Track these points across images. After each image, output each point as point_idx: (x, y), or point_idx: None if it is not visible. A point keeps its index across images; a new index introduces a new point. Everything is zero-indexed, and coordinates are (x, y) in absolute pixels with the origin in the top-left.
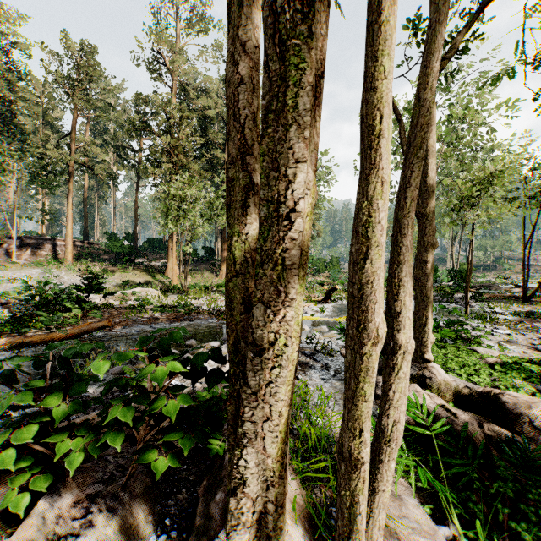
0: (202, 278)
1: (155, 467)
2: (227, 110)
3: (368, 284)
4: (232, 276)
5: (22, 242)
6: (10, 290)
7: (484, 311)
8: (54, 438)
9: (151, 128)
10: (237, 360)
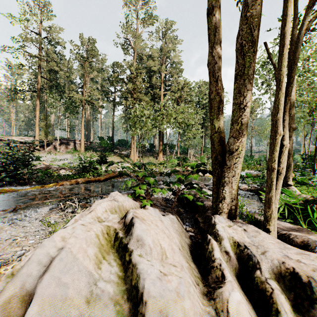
0: (148, 160)
1: (188, 198)
2: (209, 73)
3: (277, 120)
4: (214, 133)
5: (60, 141)
6: (59, 164)
7: None
8: (153, 188)
9: (123, 79)
10: (216, 163)
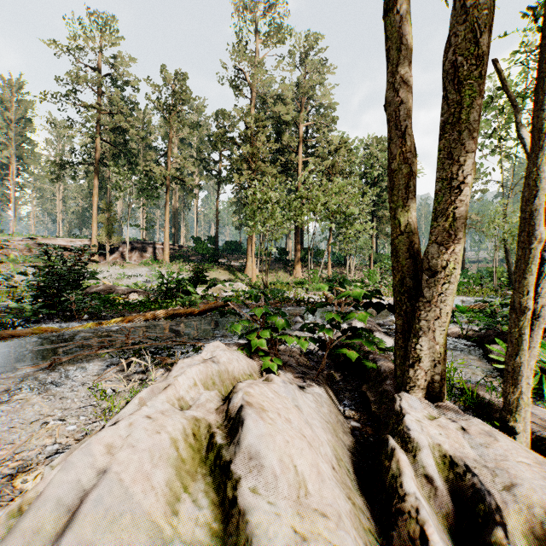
0: (277, 277)
1: (349, 355)
2: (388, 123)
3: (533, 211)
4: (398, 235)
5: (131, 246)
6: (129, 284)
7: None
8: (283, 336)
9: (234, 139)
10: (403, 291)
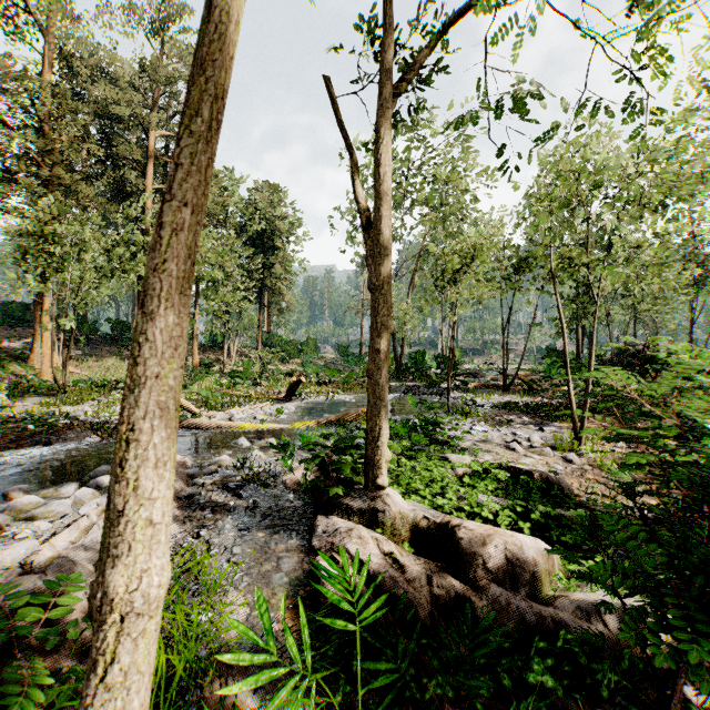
0: (103, 368)
1: None
2: None
3: None
4: None
5: None
6: None
7: (466, 404)
8: None
9: None
10: None
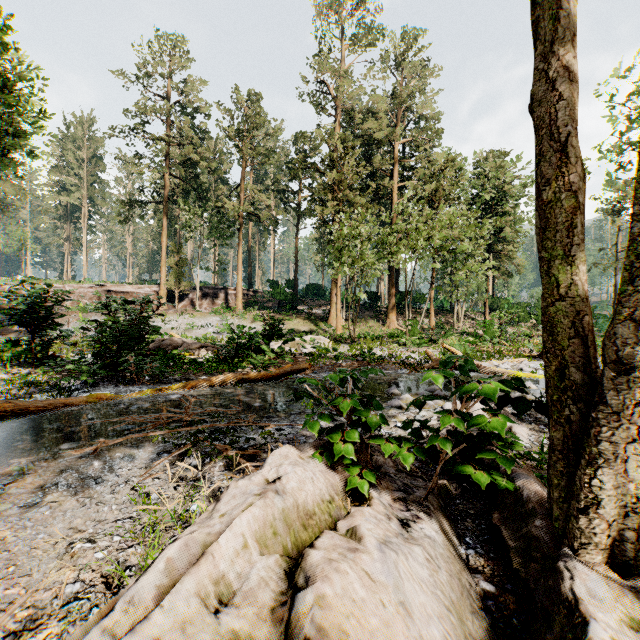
0: (367, 327)
1: (475, 479)
2: (535, 131)
3: None
4: (554, 301)
5: (202, 292)
6: (198, 336)
7: None
8: (376, 441)
9: (315, 165)
10: (563, 386)
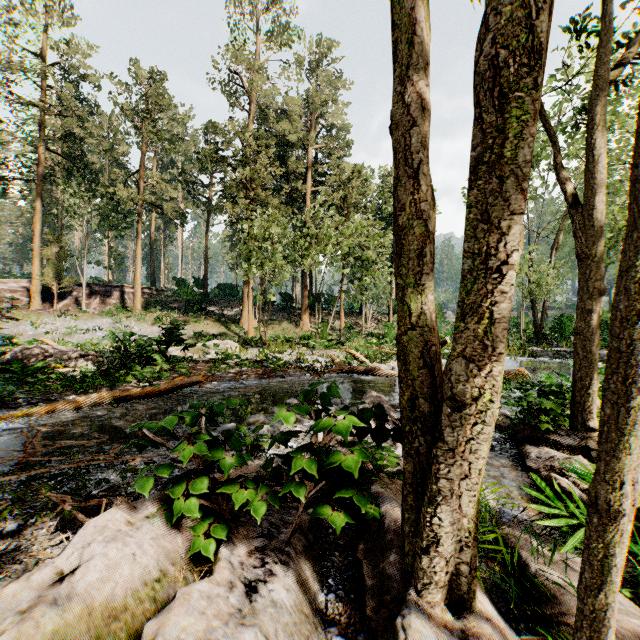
0: (280, 329)
1: (332, 522)
2: (394, 154)
3: (635, 339)
4: (407, 329)
5: (90, 289)
6: (82, 341)
7: None
8: (230, 488)
9: (225, 159)
10: (414, 417)
